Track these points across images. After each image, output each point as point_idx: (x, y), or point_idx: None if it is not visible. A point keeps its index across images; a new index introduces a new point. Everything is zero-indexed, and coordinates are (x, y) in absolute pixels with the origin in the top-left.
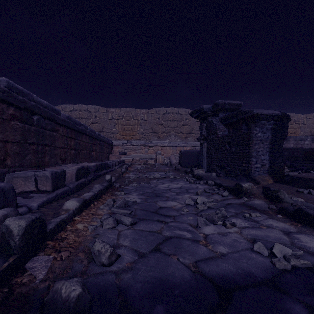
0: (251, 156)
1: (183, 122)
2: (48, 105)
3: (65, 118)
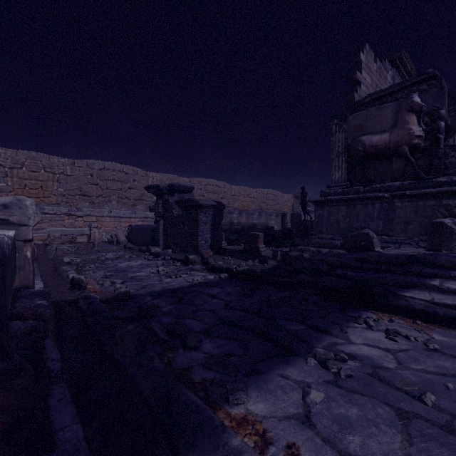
0: (199, 235)
1: (130, 185)
2: None
3: None
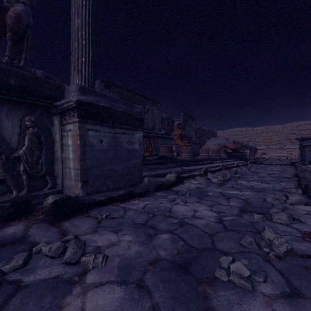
0: (305, 155)
1: None
2: (243, 143)
3: (245, 145)
